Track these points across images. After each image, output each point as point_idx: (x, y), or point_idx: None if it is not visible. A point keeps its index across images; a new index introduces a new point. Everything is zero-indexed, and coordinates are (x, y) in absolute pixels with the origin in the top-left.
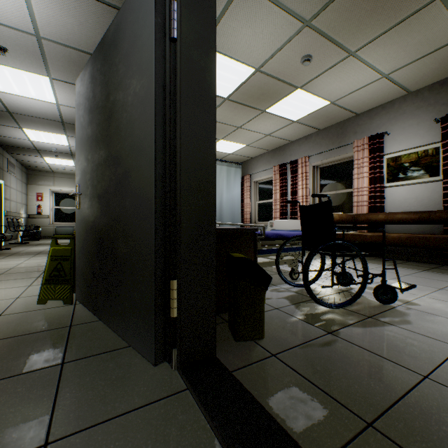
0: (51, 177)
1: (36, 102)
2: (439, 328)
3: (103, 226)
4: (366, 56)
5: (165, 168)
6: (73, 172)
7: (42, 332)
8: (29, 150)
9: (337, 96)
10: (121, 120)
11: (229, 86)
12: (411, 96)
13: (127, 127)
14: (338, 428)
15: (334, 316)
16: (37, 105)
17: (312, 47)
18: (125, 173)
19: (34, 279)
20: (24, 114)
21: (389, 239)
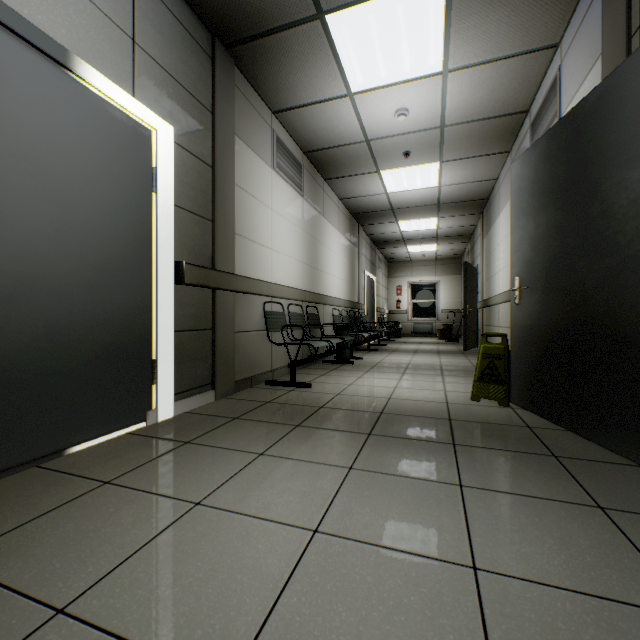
0: (408, 267)
1: (418, 192)
2: None
3: (572, 323)
4: None
5: None
6: (431, 258)
7: (502, 425)
8: (395, 243)
9: None
10: (613, 200)
11: None
12: None
13: (629, 207)
14: None
15: None
16: (418, 194)
17: None
18: (624, 261)
19: (440, 377)
20: (403, 207)
21: None
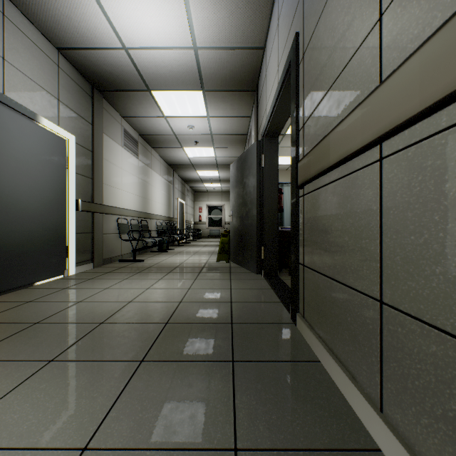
0: (206, 195)
1: (205, 158)
2: None
3: (241, 229)
4: None
5: (260, 209)
6: (219, 191)
7: (221, 267)
8: (197, 181)
9: None
10: (247, 190)
11: None
12: None
13: (249, 193)
14: None
15: None
16: (205, 159)
17: None
18: (248, 210)
19: (210, 255)
20: (198, 164)
21: None
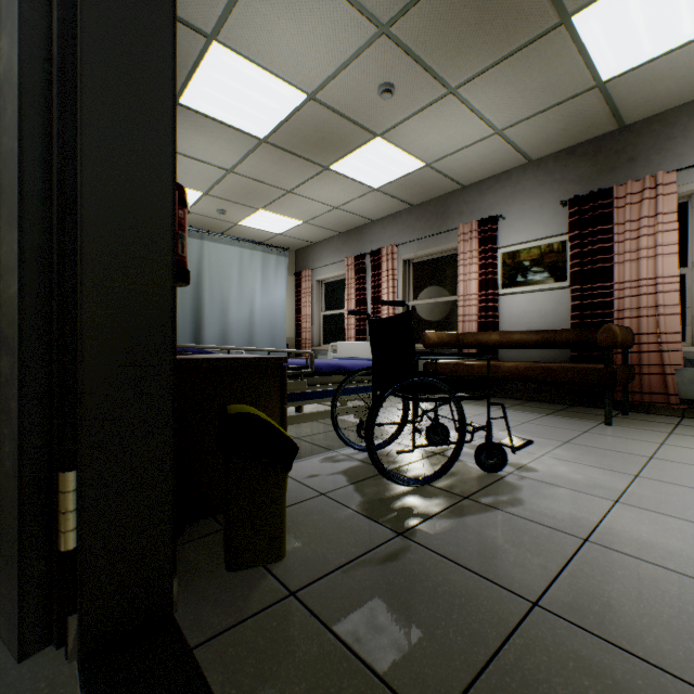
0: None
1: None
2: (560, 508)
3: None
4: (472, 97)
5: (52, 233)
6: None
7: None
8: None
9: (434, 155)
10: None
11: (266, 119)
12: (533, 167)
13: None
14: None
15: (413, 501)
16: None
17: (394, 70)
18: None
19: None
20: None
21: (503, 370)
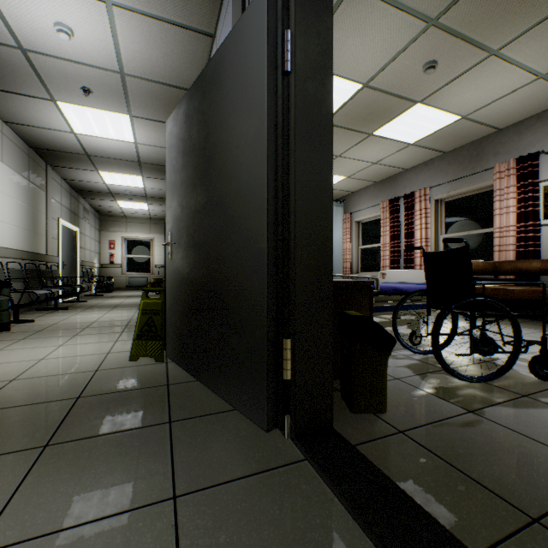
0: (123, 222)
1: (115, 143)
2: None
3: (202, 278)
4: (514, 53)
5: (277, 215)
6: (146, 216)
7: (141, 389)
8: (103, 194)
9: (470, 108)
10: (224, 163)
11: None
12: None
13: (232, 170)
14: (493, 519)
15: (474, 392)
16: (115, 146)
17: (438, 50)
18: (229, 221)
19: (119, 334)
20: (101, 156)
21: None
